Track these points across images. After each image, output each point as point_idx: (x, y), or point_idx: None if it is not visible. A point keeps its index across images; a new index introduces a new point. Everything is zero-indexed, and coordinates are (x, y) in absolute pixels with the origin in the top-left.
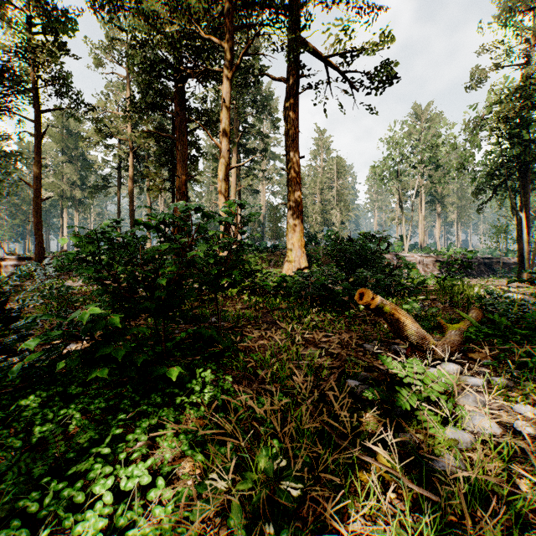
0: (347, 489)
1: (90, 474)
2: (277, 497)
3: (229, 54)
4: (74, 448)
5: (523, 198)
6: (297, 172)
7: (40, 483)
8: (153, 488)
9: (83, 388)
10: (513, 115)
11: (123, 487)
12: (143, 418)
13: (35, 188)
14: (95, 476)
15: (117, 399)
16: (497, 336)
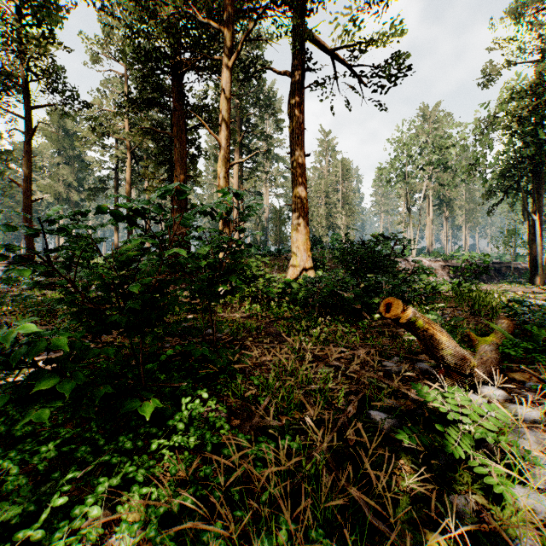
0: None
1: None
2: None
3: (229, 40)
4: None
5: (536, 201)
6: (303, 171)
7: None
8: None
9: (34, 426)
10: (528, 113)
11: None
12: (106, 471)
13: (25, 189)
14: None
15: (73, 445)
16: (535, 351)
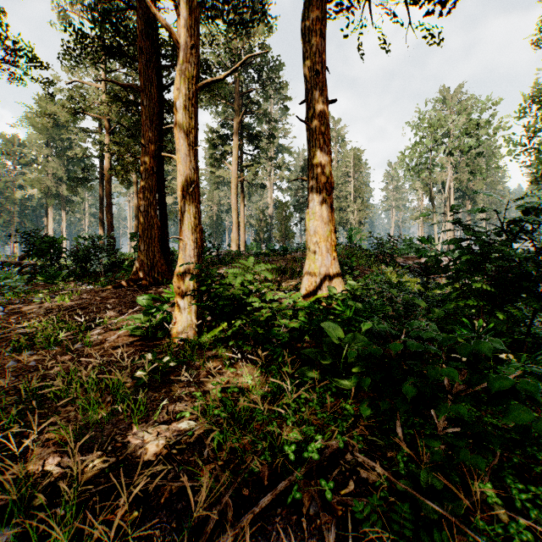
0: None
1: None
2: None
3: None
4: None
5: None
6: (324, 125)
7: None
8: None
9: None
10: None
11: None
12: None
13: None
14: None
15: None
16: None
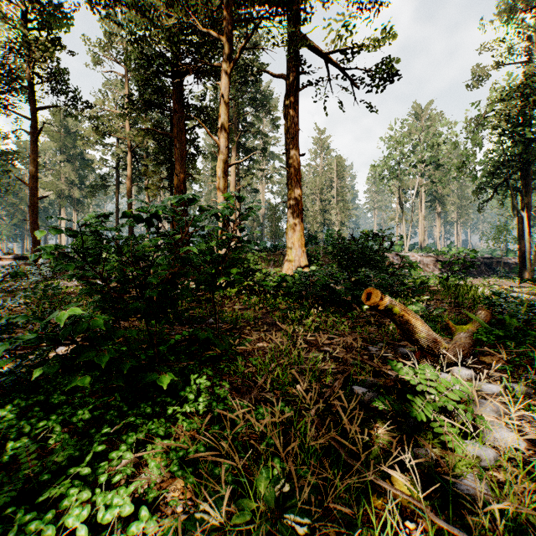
0: (359, 519)
1: (64, 501)
2: (280, 535)
3: (227, 48)
4: (49, 468)
5: (525, 198)
6: (297, 170)
7: (3, 514)
8: (135, 520)
9: (67, 396)
10: (515, 113)
11: (100, 519)
12: (131, 430)
13: (31, 187)
14: (71, 503)
15: (103, 410)
16: (507, 338)
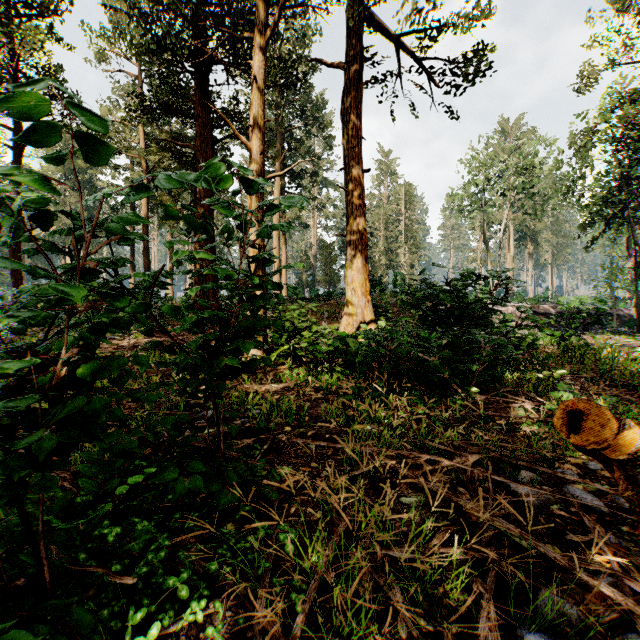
0: None
1: None
2: None
3: (263, 13)
4: None
5: None
6: (360, 191)
7: None
8: None
9: None
10: None
11: None
12: None
13: None
14: None
15: None
16: None
